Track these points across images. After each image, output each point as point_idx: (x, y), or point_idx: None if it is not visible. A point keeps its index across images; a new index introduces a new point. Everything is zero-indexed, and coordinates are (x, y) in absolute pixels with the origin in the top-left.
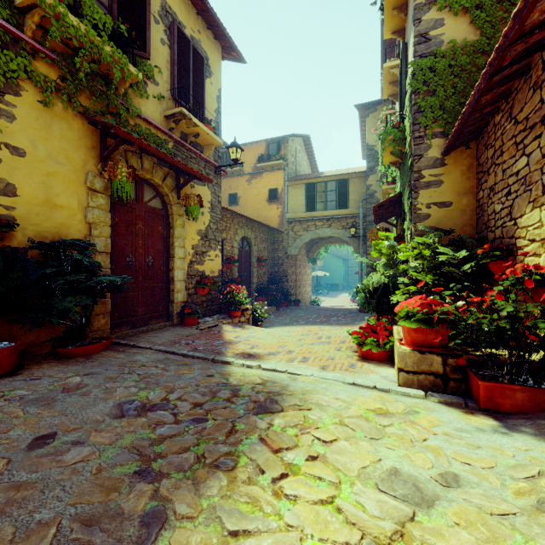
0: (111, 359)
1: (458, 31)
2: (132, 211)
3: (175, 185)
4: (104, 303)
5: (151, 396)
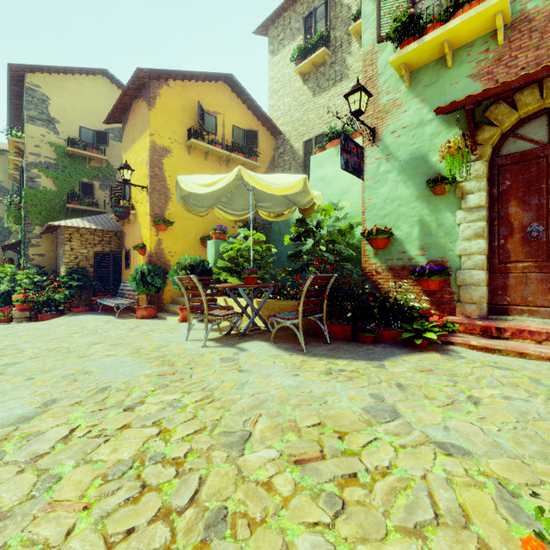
0: None
1: (48, 184)
2: None
3: None
4: None
5: None
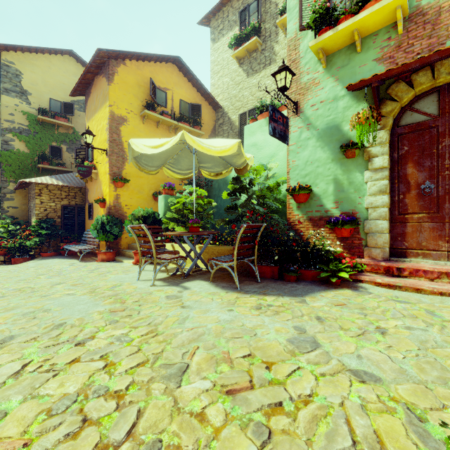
0: None
1: (21, 147)
2: None
3: None
4: None
5: None
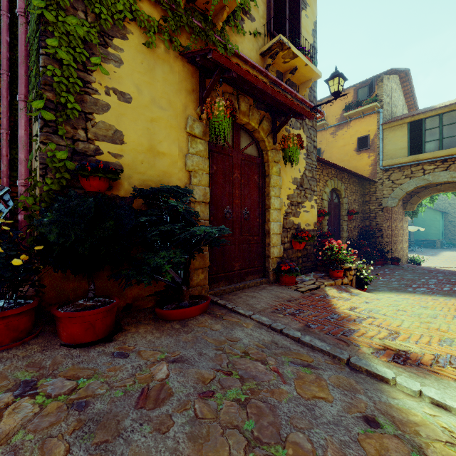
0: (206, 332)
1: None
2: (229, 159)
3: (271, 129)
4: (202, 257)
5: None
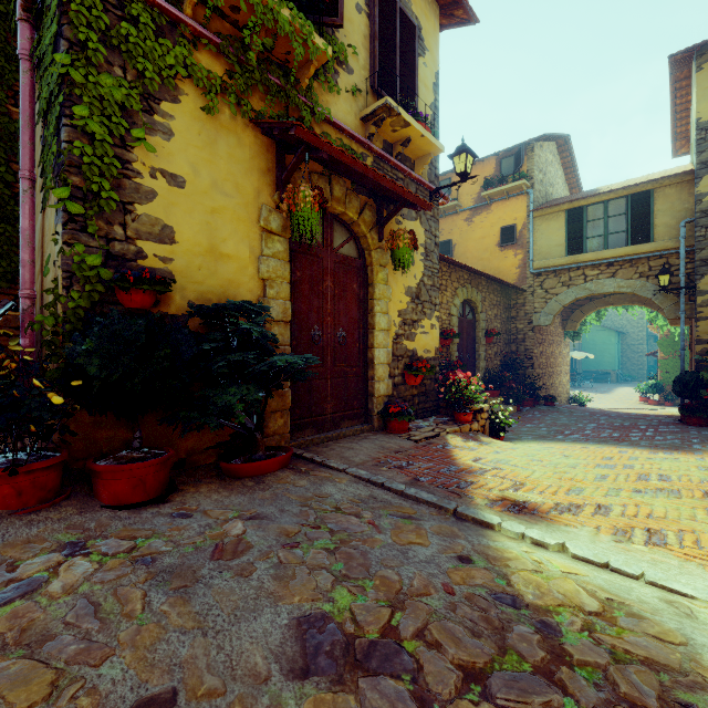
0: (289, 488)
1: None
2: (318, 262)
3: (376, 220)
4: (282, 395)
5: (359, 610)
